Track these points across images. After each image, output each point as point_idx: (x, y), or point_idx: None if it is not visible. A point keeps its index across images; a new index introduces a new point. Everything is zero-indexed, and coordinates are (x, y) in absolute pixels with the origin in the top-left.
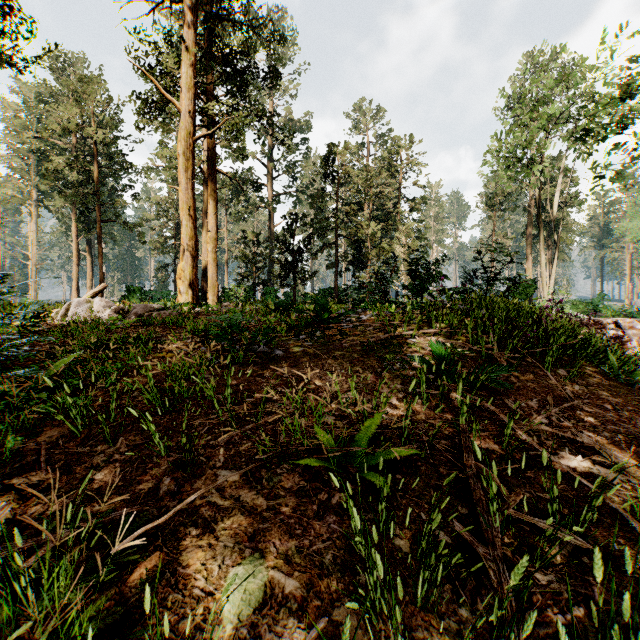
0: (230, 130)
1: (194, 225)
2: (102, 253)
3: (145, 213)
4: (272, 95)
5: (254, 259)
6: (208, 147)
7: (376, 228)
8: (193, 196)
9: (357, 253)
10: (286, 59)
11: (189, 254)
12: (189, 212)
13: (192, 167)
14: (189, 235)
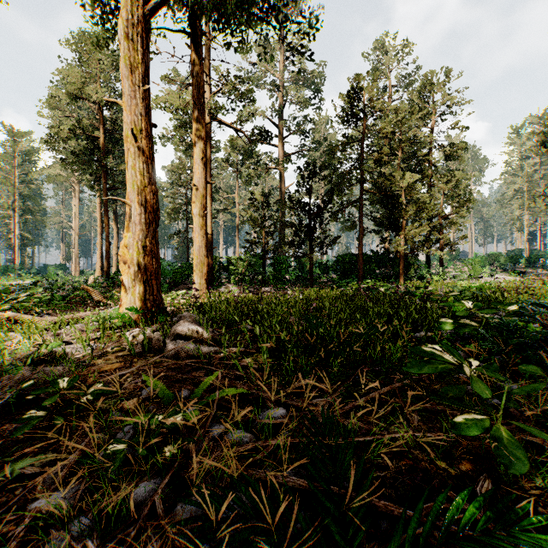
0: (213, 2)
1: (148, 167)
2: (108, 222)
3: (162, 182)
4: (283, 47)
5: (263, 223)
6: (193, 65)
7: (415, 178)
8: (146, 115)
9: (389, 211)
10: (298, 5)
11: (137, 218)
12: (137, 143)
13: (144, 63)
14: (138, 184)
